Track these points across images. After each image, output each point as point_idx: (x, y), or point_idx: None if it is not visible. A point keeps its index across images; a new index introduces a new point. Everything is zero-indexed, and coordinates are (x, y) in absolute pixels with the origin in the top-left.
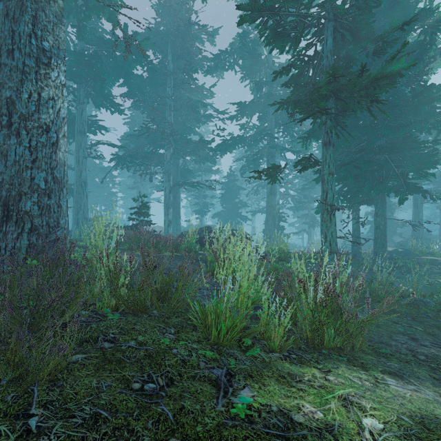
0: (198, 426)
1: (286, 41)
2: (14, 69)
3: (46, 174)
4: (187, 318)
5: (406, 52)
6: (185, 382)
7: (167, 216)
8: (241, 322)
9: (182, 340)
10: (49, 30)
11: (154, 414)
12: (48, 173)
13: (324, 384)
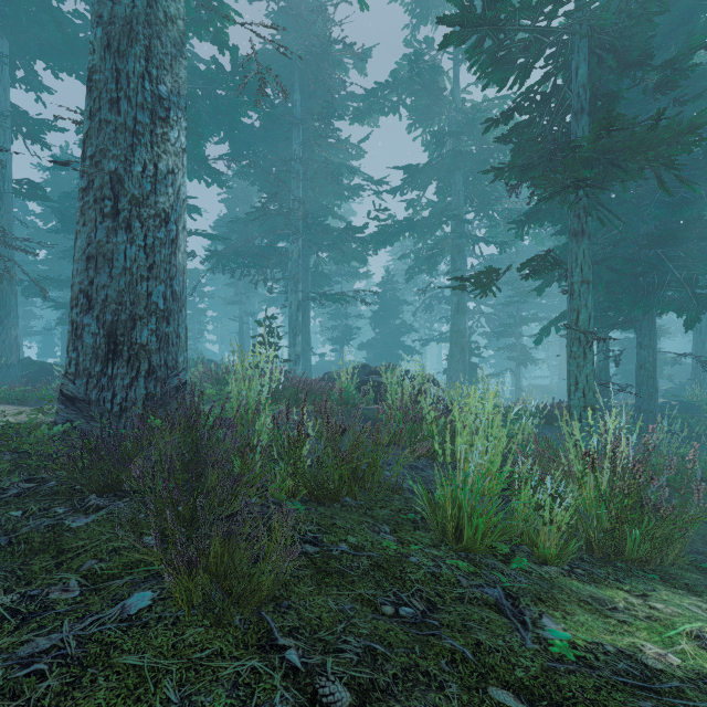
0: (516, 669)
1: (511, 71)
2: (121, 128)
3: (165, 287)
4: (395, 509)
5: (693, 81)
6: (457, 606)
7: (294, 347)
8: (489, 517)
9: (408, 543)
10: (166, 67)
11: (442, 651)
12: (167, 285)
13: (652, 614)
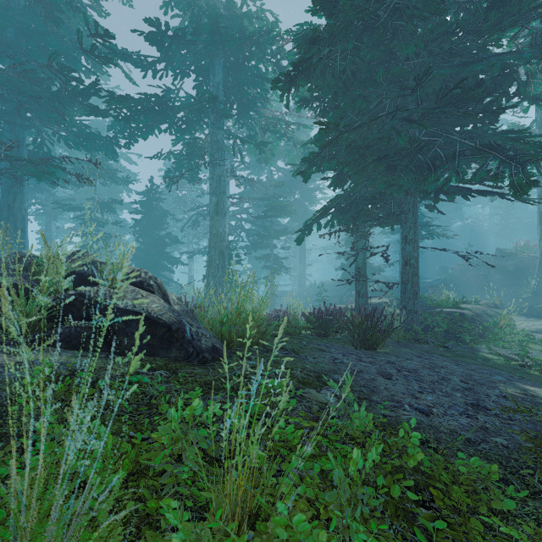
0: None
1: None
2: None
3: None
4: None
5: None
6: None
7: None
8: None
9: None
10: None
11: None
12: None
13: None
